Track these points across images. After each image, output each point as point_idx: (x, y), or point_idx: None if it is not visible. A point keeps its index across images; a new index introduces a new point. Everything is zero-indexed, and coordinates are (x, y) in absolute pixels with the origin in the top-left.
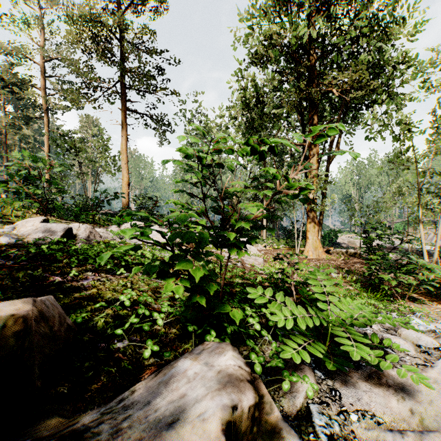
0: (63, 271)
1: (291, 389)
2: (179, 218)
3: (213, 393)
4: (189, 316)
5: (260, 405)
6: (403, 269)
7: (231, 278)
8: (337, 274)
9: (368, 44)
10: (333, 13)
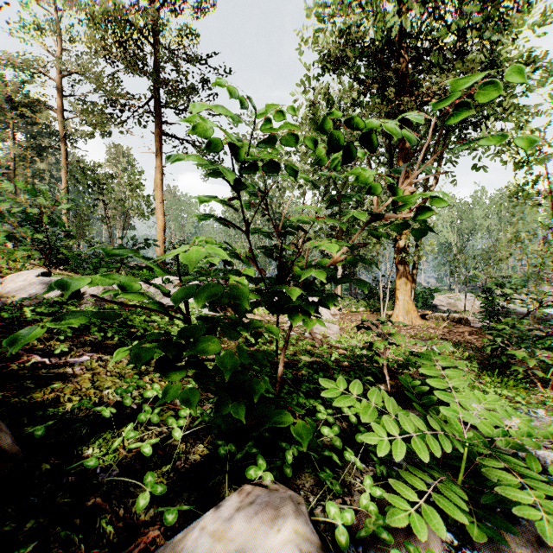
0: (47, 345)
1: None
2: (187, 253)
3: None
4: (225, 425)
5: None
6: (544, 343)
7: (296, 354)
8: None
9: (480, 39)
10: None
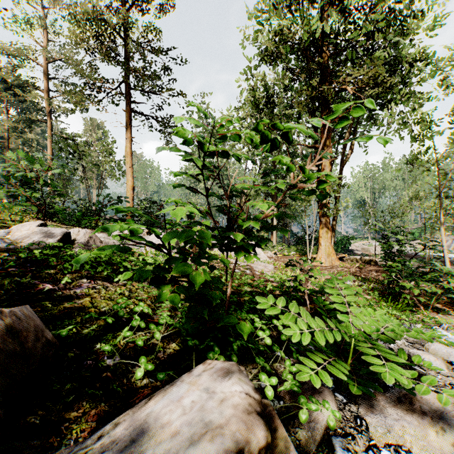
0: (55, 277)
1: (309, 417)
2: (174, 212)
3: (214, 431)
4: (191, 329)
5: (272, 440)
6: (426, 277)
7: (239, 285)
8: (353, 282)
9: (385, 39)
10: (348, 5)
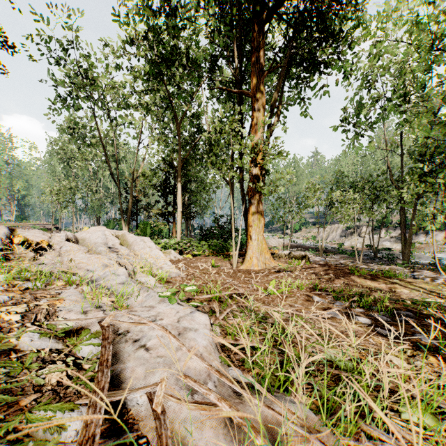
0: None
1: None
2: None
3: None
4: None
5: None
6: None
7: None
8: (362, 315)
9: None
10: None
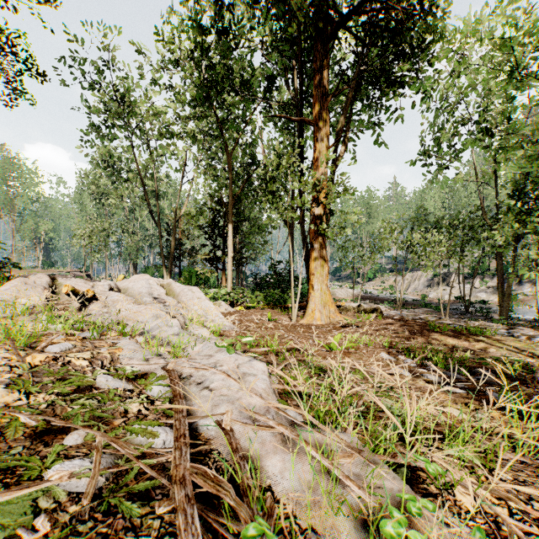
0: None
1: None
2: None
3: None
4: None
5: None
6: None
7: None
8: (433, 373)
9: None
10: None
